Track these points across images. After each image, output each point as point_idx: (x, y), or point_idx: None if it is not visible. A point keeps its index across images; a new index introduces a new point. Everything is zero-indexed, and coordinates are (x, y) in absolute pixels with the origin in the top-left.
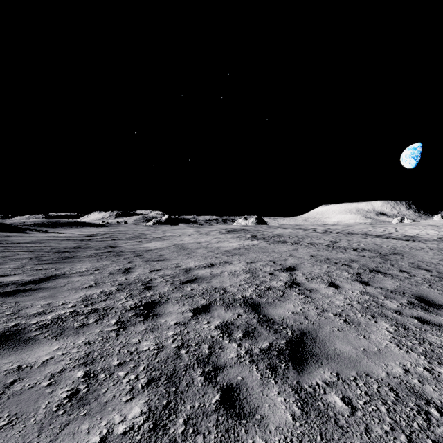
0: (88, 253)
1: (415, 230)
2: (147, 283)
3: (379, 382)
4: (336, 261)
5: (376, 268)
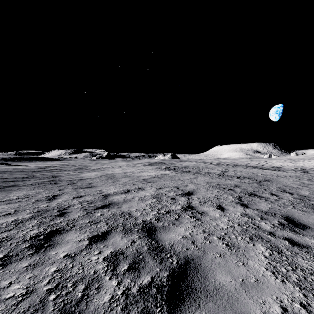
0: (30, 182)
1: (279, 163)
2: (63, 209)
3: None
4: (224, 187)
5: (253, 192)
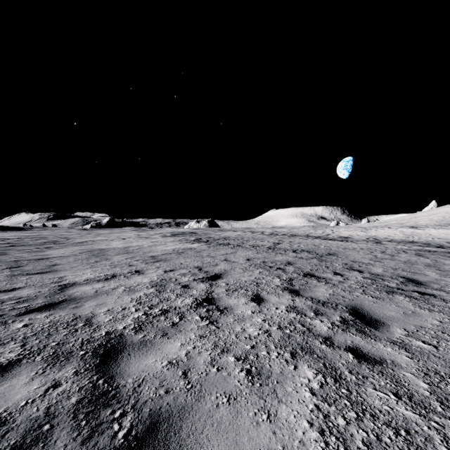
0: None
1: (348, 232)
2: None
3: None
4: (271, 265)
5: (310, 272)
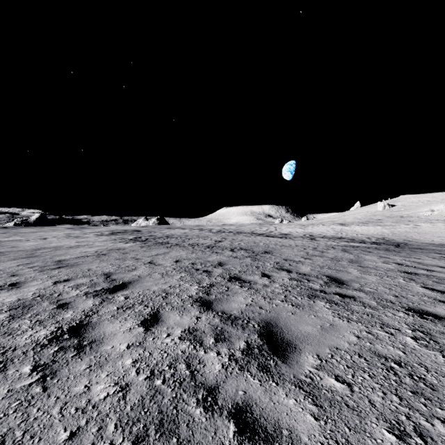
0: None
1: (289, 229)
2: None
3: None
4: (199, 267)
5: (238, 274)
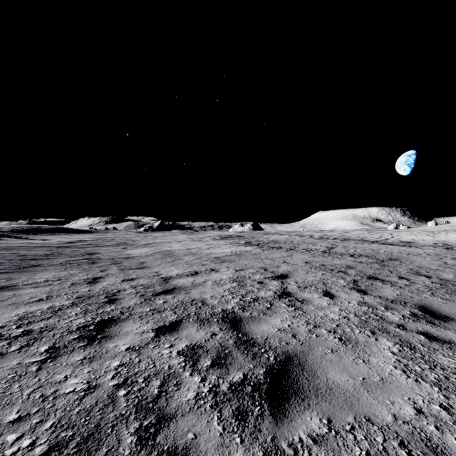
0: (58, 261)
1: (411, 236)
2: (112, 295)
3: (385, 432)
4: (331, 268)
5: (374, 275)
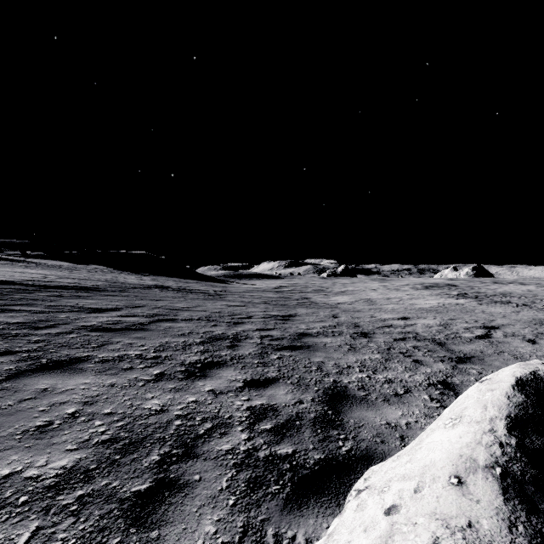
0: (293, 302)
1: None
2: (354, 324)
3: None
4: None
5: None
